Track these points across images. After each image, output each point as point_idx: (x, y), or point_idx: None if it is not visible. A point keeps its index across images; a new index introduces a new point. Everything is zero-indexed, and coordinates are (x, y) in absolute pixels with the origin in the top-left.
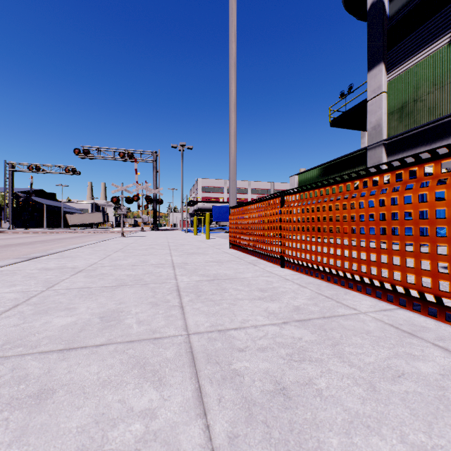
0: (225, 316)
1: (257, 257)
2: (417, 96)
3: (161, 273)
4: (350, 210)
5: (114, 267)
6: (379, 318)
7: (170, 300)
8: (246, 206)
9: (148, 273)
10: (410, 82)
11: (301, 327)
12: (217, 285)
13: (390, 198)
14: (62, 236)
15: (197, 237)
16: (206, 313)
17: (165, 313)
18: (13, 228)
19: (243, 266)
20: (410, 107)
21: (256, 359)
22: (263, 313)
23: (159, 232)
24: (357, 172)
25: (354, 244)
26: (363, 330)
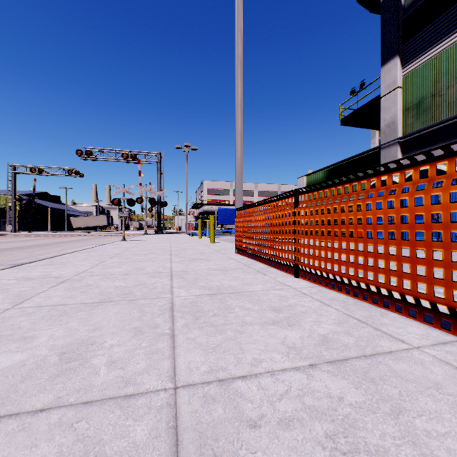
0: (230, 352)
1: (266, 264)
2: (436, 90)
3: (155, 285)
4: (387, 210)
5: (104, 276)
6: (443, 359)
7: (159, 325)
8: (254, 208)
9: (140, 284)
10: (428, 76)
11: (338, 374)
12: (220, 302)
13: (448, 193)
14: (63, 239)
15: (202, 240)
16: (204, 348)
17: (149, 347)
18: (16, 231)
19: (251, 275)
20: (428, 102)
21: (279, 448)
22: (280, 348)
23: (163, 236)
24: (398, 161)
25: (369, 249)
26: (429, 381)
